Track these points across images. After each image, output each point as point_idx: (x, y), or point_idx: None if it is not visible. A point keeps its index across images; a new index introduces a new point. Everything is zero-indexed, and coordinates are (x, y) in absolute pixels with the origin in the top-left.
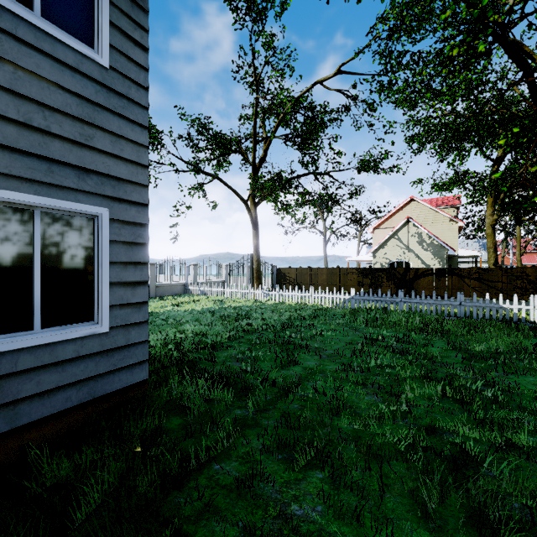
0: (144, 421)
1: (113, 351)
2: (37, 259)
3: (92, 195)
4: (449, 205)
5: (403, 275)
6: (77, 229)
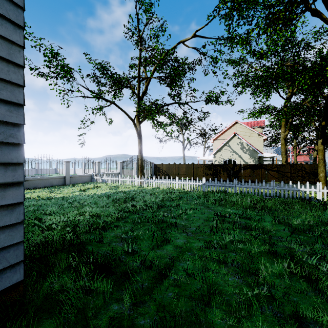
0: None
1: None
2: None
3: None
4: (258, 126)
5: (232, 168)
6: None
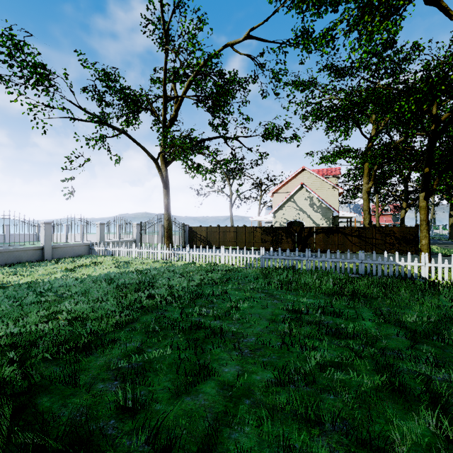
0: None
1: None
2: None
3: None
4: (332, 175)
5: (299, 233)
6: None
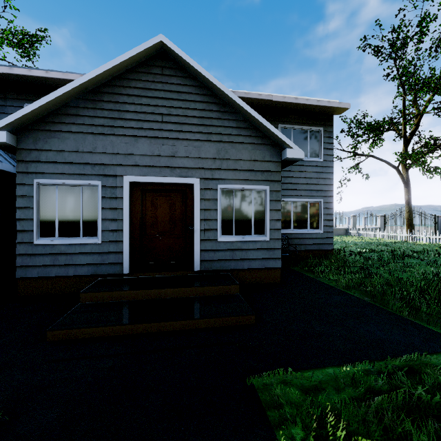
0: (333, 258)
1: (324, 238)
2: (308, 213)
3: (319, 196)
4: None
5: None
6: (315, 205)
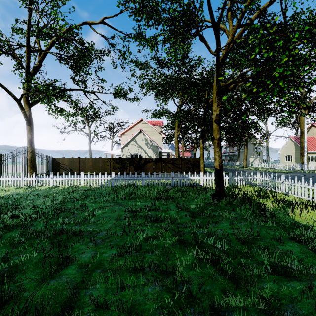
0: None
1: None
2: None
3: None
4: (158, 125)
5: (138, 162)
6: None
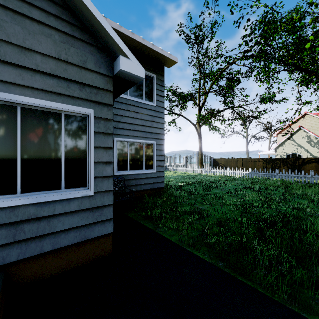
0: (165, 195)
1: (157, 177)
2: (144, 154)
3: (153, 138)
4: None
5: (293, 162)
6: (150, 147)
